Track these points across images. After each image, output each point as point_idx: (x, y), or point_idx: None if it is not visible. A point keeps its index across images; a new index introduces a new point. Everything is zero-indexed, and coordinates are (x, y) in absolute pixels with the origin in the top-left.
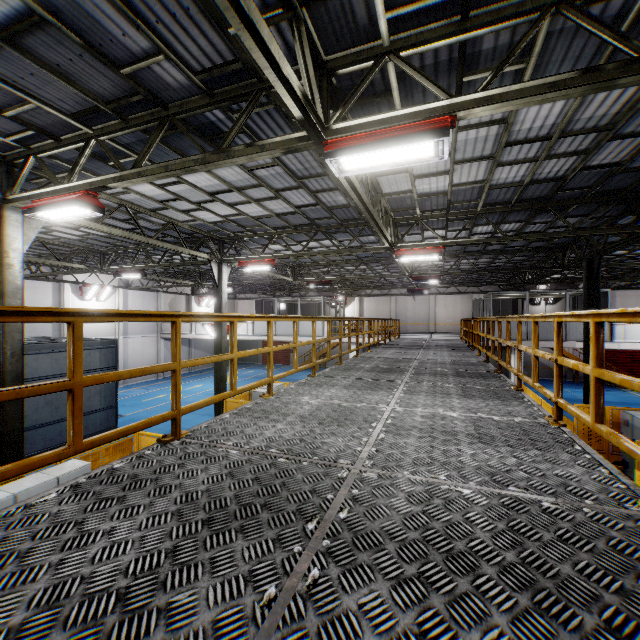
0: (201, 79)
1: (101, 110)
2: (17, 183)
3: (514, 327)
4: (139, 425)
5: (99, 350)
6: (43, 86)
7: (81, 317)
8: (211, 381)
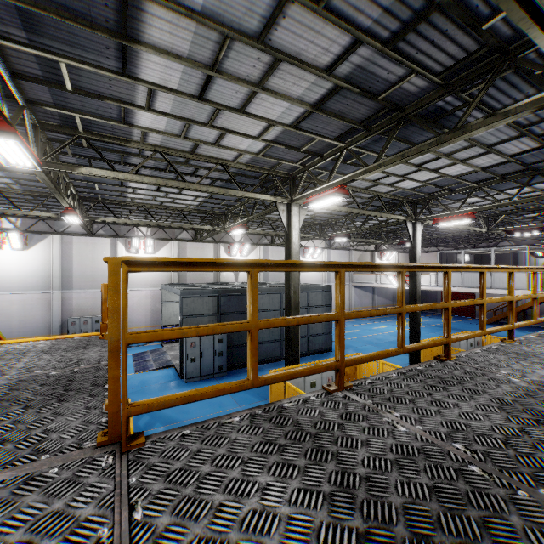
0: (440, 77)
1: (355, 129)
2: (297, 189)
3: None
4: (429, 344)
5: (321, 292)
6: (325, 127)
7: (405, 269)
8: (393, 324)
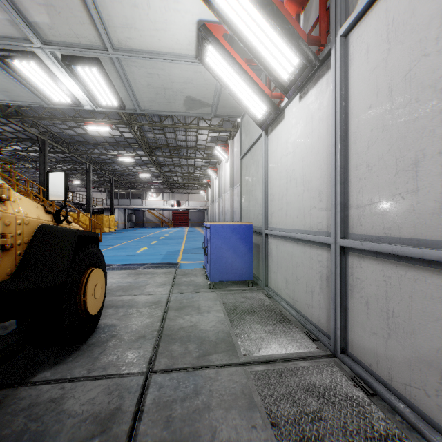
0: None
1: None
2: None
3: (114, 201)
4: None
5: None
6: None
7: None
8: None
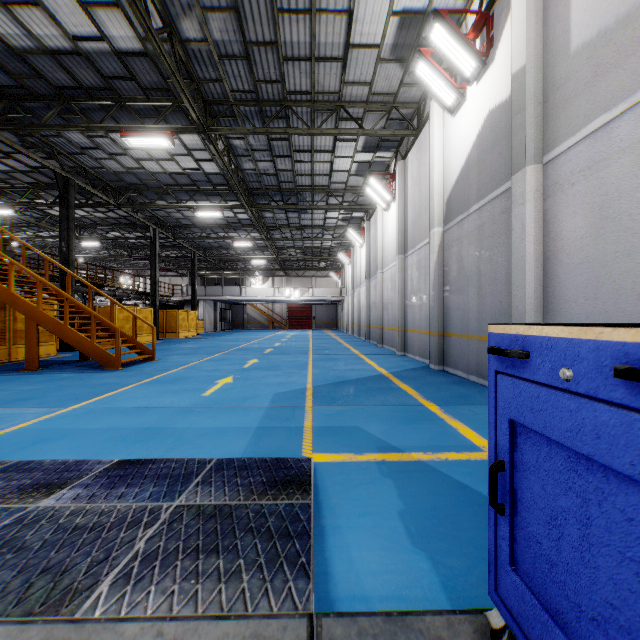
0: None
1: None
2: None
3: (199, 289)
4: None
5: None
6: None
7: None
8: None
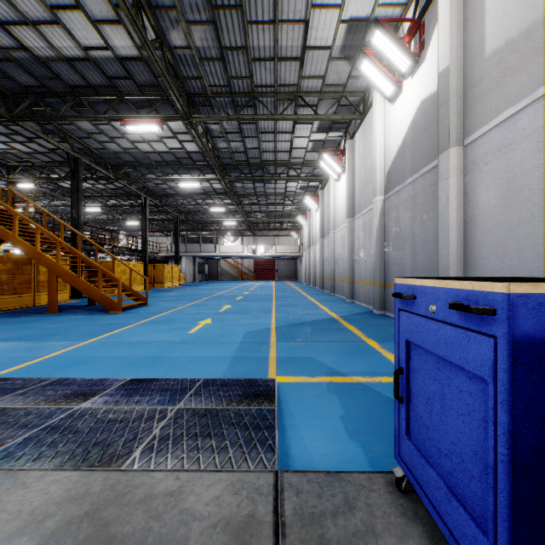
0: None
1: None
2: None
3: (181, 247)
4: None
5: None
6: None
7: None
8: None
